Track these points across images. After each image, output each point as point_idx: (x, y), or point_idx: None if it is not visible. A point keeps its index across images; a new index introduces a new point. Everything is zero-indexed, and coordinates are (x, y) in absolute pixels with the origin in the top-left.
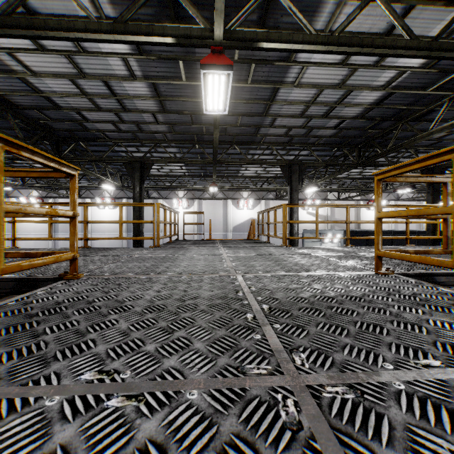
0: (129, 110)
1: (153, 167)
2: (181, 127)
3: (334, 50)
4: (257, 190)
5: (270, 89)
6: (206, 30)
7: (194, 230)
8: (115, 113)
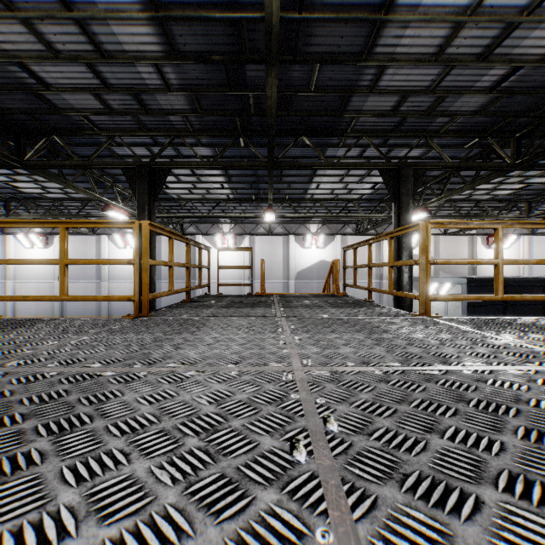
0: (110, 55)
1: (182, 185)
2: (212, 99)
3: None
4: (330, 222)
5: None
6: None
7: (243, 277)
8: (87, 63)
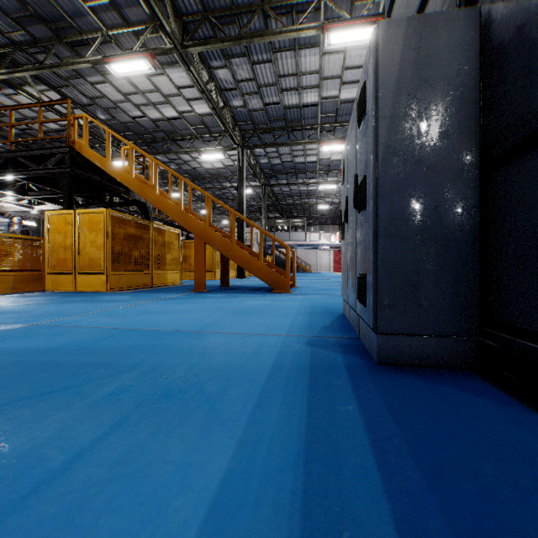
0: None
1: None
2: None
3: (50, 110)
4: None
5: None
6: None
7: None
8: None
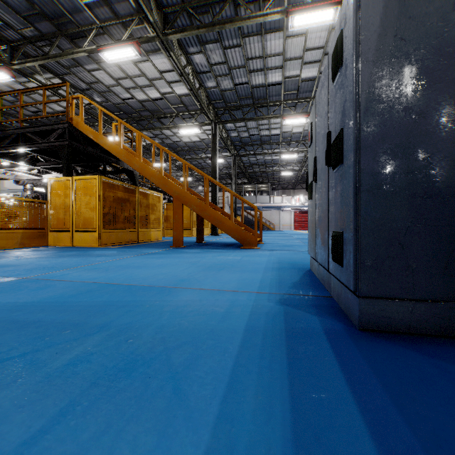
0: None
1: None
2: None
3: (55, 94)
4: None
5: None
6: (8, 61)
7: None
8: None
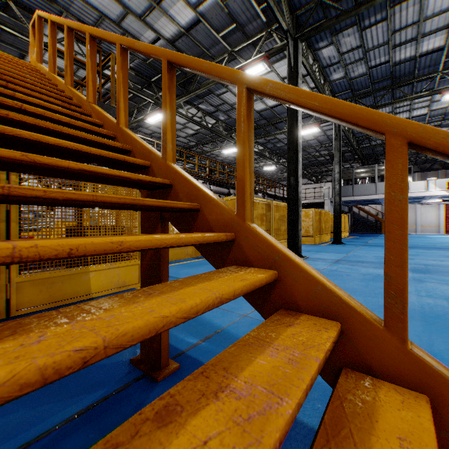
0: None
1: None
2: None
3: None
4: None
5: (18, 52)
6: None
7: None
8: None
